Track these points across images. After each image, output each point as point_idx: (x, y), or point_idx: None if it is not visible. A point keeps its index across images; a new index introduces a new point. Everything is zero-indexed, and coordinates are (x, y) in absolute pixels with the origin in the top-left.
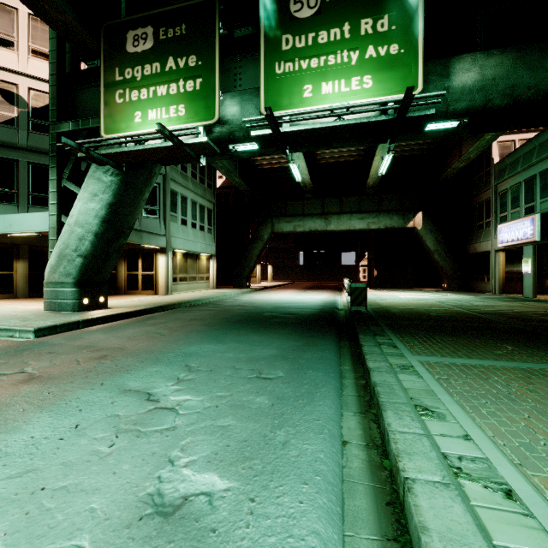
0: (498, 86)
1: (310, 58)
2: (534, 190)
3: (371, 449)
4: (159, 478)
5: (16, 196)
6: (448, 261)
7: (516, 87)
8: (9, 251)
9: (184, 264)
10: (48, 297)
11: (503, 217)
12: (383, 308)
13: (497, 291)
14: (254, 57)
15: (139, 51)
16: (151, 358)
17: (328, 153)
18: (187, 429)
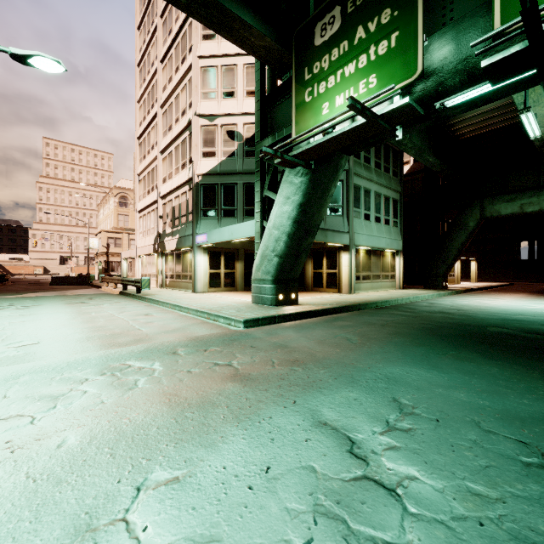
0: None
1: None
2: None
3: None
4: None
5: (236, 211)
6: None
7: None
8: (233, 254)
9: (367, 261)
10: (254, 292)
11: None
12: None
13: None
14: None
15: (327, 39)
16: (344, 374)
17: None
18: None
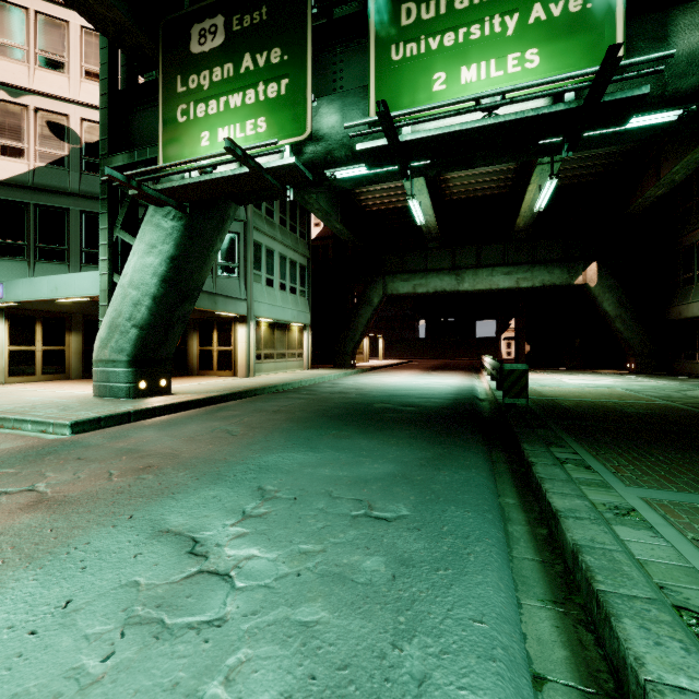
0: None
1: (442, 33)
2: None
3: None
4: None
5: (67, 253)
6: (636, 331)
7: None
8: (61, 321)
9: (270, 336)
10: (97, 379)
11: None
12: (547, 400)
13: None
14: (361, 46)
15: (207, 51)
16: (210, 472)
17: (460, 186)
18: (244, 626)
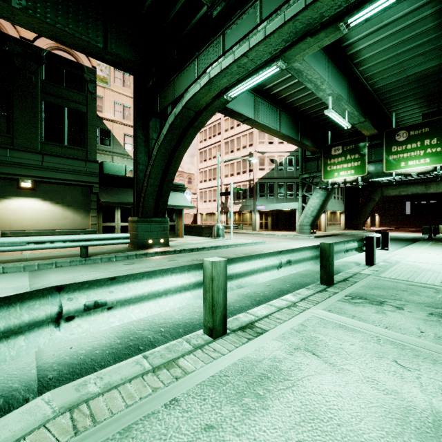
0: None
1: (403, 154)
2: None
3: None
4: None
5: (274, 195)
6: None
7: None
8: (267, 214)
9: (330, 217)
10: (300, 229)
11: None
12: None
13: None
14: (379, 147)
15: (336, 154)
16: None
17: None
18: None
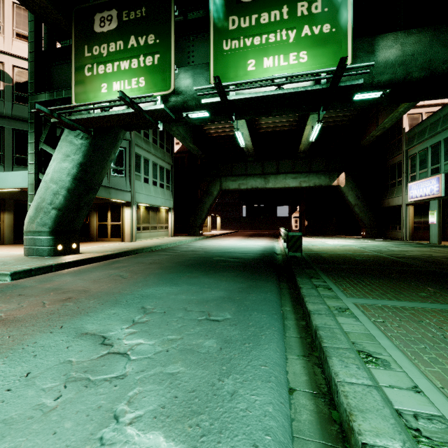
0: (417, 61)
1: (253, 36)
2: (439, 154)
3: (318, 398)
4: (101, 439)
5: (2, 157)
6: (366, 213)
7: (433, 62)
8: None
9: (146, 215)
10: (27, 244)
11: (412, 177)
12: (314, 253)
13: (407, 238)
14: (205, 37)
15: (105, 31)
16: (111, 300)
17: (267, 123)
18: (137, 377)
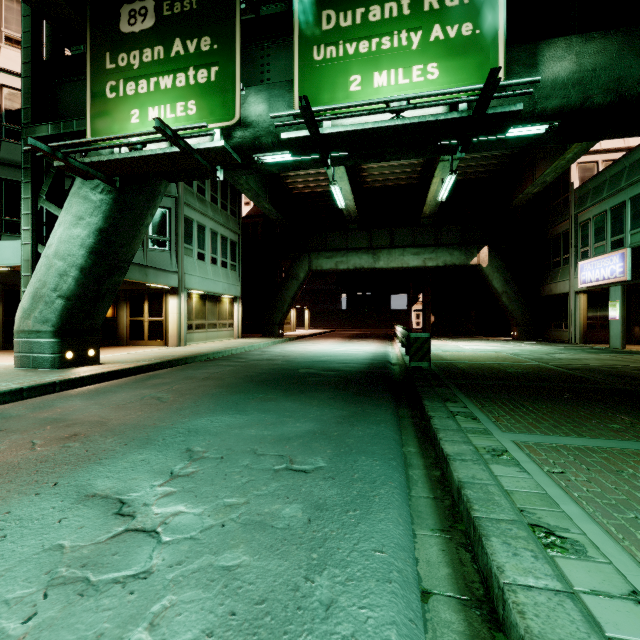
0: (600, 79)
1: (358, 41)
2: (623, 220)
3: (470, 609)
4: None
5: None
6: (518, 305)
7: (623, 81)
8: None
9: (202, 307)
10: (19, 350)
11: (584, 253)
12: (447, 363)
13: (577, 340)
14: (286, 43)
15: (137, 31)
16: (139, 438)
17: (376, 175)
18: (169, 575)
